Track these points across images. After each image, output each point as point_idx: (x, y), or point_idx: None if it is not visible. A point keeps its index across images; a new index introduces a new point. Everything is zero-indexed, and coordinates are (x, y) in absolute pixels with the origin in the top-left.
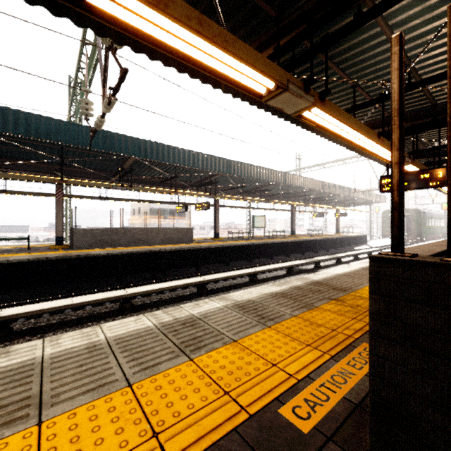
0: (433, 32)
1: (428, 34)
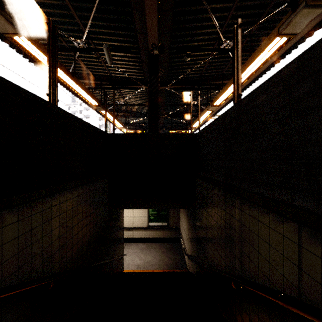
0: None
1: None
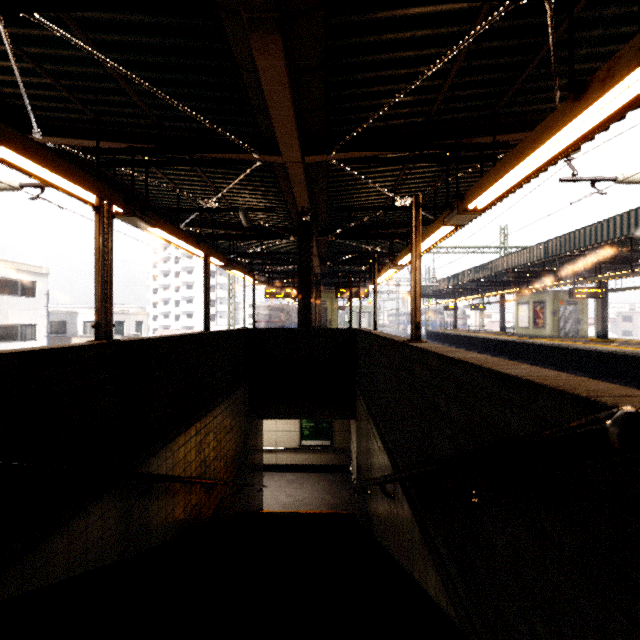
0: (439, 5)
1: (446, 5)
